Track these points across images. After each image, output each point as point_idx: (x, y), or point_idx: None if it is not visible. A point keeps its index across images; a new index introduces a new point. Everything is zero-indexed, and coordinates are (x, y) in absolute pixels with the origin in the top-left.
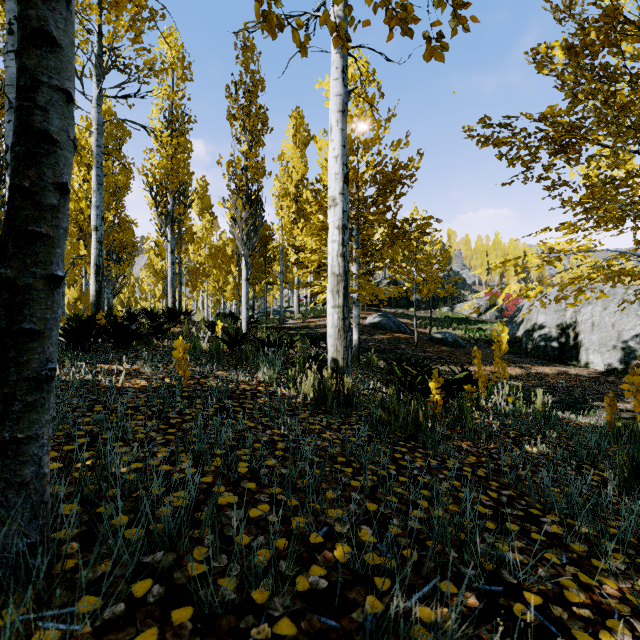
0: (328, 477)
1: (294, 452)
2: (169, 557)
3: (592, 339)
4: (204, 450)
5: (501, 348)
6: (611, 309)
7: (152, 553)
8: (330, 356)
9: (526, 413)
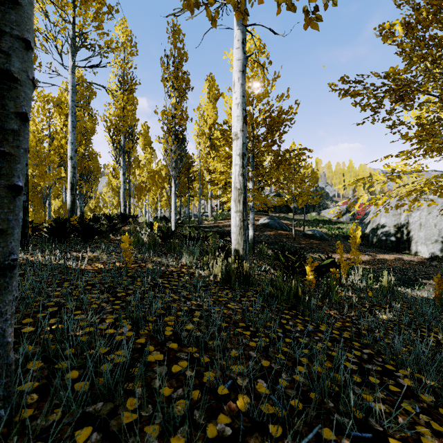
0: (232, 339)
1: (207, 319)
2: (107, 407)
3: (420, 235)
4: (139, 318)
5: (356, 241)
6: (434, 213)
7: (94, 403)
8: (233, 247)
9: (375, 288)
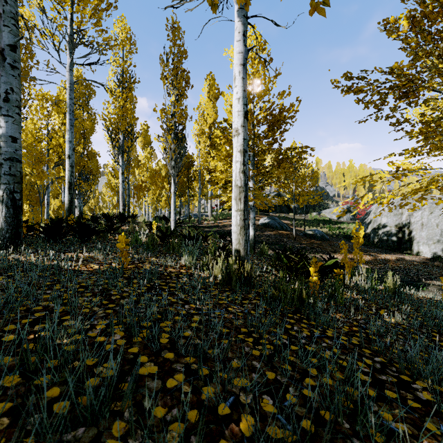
0: (233, 347)
1: (206, 324)
2: (90, 433)
3: (422, 235)
4: (132, 325)
5: (358, 241)
6: (436, 213)
7: (74, 429)
8: (234, 247)
9: (379, 289)
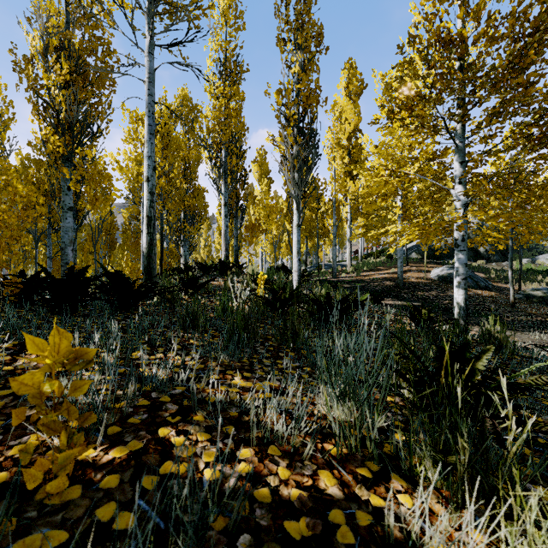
0: None
1: None
2: None
3: None
4: None
5: None
6: None
7: None
8: None
9: None
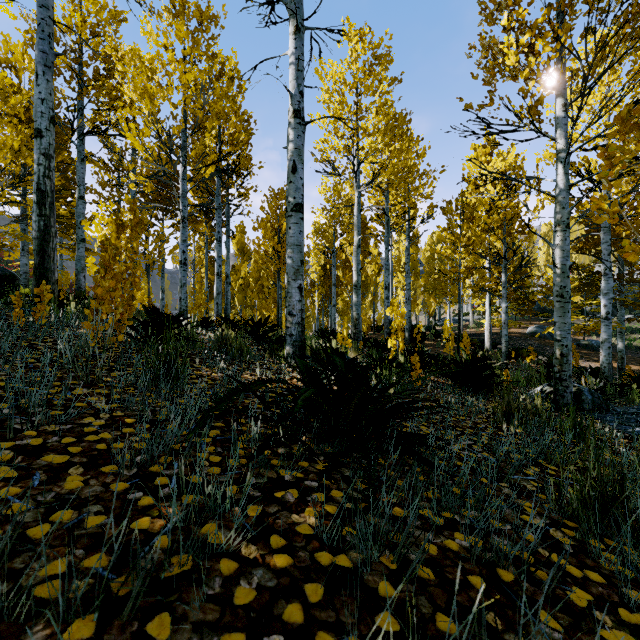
0: None
1: None
2: None
3: None
4: None
5: None
6: None
7: None
8: (486, 347)
9: None
